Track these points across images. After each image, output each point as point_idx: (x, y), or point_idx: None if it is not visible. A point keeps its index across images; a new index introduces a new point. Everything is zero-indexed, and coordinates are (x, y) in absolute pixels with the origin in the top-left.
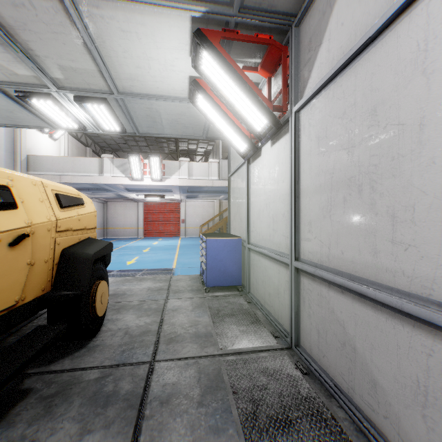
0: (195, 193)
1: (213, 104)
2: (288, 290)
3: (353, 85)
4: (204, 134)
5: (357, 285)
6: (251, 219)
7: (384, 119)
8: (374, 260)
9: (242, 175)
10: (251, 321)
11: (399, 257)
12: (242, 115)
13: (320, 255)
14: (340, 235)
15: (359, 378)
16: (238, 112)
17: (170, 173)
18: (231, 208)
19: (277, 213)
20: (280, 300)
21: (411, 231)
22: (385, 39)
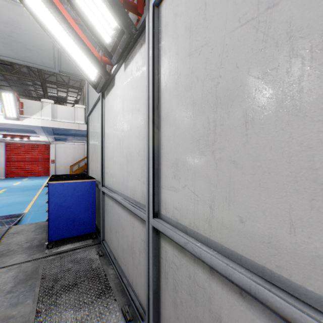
0: (63, 136)
1: (46, 0)
2: (144, 253)
3: None
4: (56, 65)
5: (299, 312)
6: (105, 159)
7: None
8: None
9: (97, 113)
10: (98, 292)
11: None
12: (83, 15)
13: (193, 216)
14: (235, 187)
15: None
16: (78, 10)
17: (30, 113)
18: (89, 148)
19: (131, 150)
20: (134, 262)
21: None
22: None
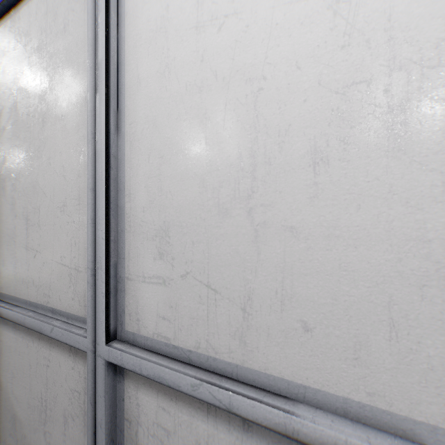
0: None
1: None
2: None
3: (1, 53)
4: None
5: None
6: None
7: (22, 106)
8: (15, 271)
9: None
10: None
11: (31, 266)
12: None
13: None
14: None
15: (5, 420)
16: None
17: None
18: None
19: None
20: None
21: (39, 235)
22: (22, 11)
